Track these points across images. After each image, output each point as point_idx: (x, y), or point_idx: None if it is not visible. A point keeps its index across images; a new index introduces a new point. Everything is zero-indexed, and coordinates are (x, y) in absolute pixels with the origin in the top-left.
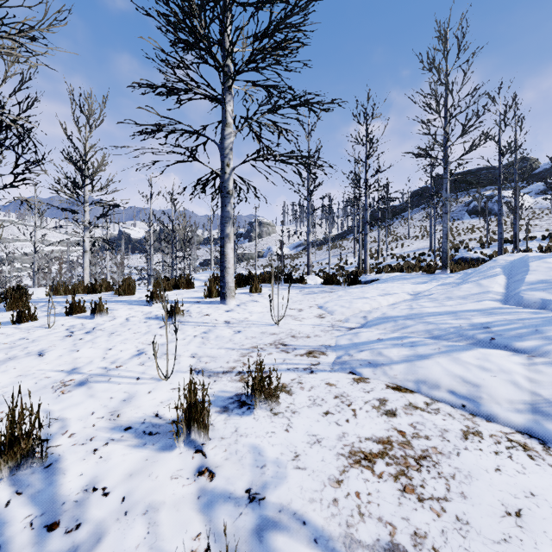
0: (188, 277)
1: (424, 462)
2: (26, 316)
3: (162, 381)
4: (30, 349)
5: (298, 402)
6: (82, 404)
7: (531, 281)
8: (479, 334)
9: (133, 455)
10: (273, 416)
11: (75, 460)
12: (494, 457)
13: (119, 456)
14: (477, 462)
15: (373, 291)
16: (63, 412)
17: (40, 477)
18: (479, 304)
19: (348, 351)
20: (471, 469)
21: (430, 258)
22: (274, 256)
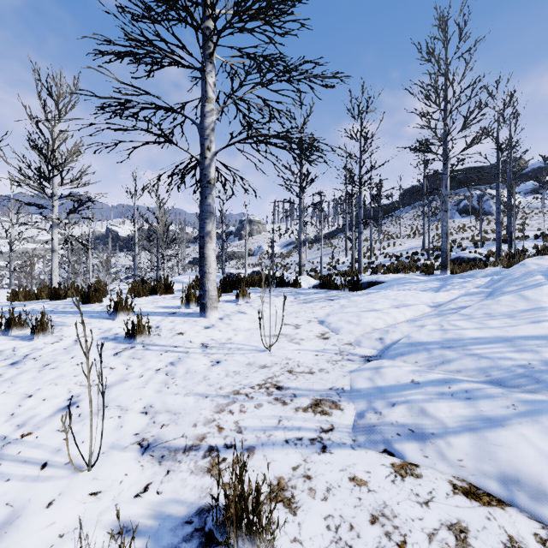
0: (167, 281)
1: None
2: None
3: (81, 473)
4: None
5: (309, 535)
6: None
7: None
8: None
9: None
10: None
11: None
12: None
13: None
14: None
15: (383, 302)
16: None
17: None
18: (539, 328)
19: (371, 402)
20: None
21: (424, 257)
22: (265, 255)
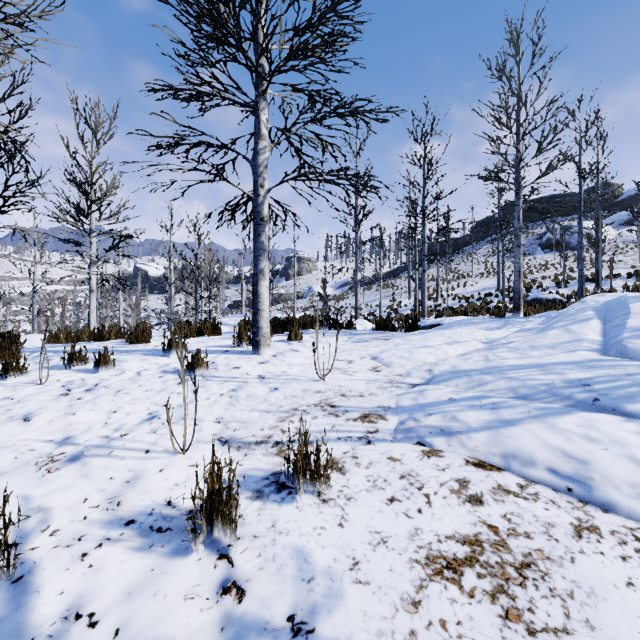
0: (214, 321)
1: (529, 573)
2: (13, 370)
3: (178, 455)
4: (14, 412)
5: (354, 484)
6: (72, 487)
7: (635, 327)
8: (579, 393)
9: (134, 563)
10: (322, 504)
11: (55, 570)
12: (622, 565)
13: (115, 564)
14: (600, 573)
15: (437, 339)
16: (46, 499)
17: (4, 597)
18: (572, 355)
19: (412, 414)
20: (593, 583)
21: (498, 299)
22: (316, 297)
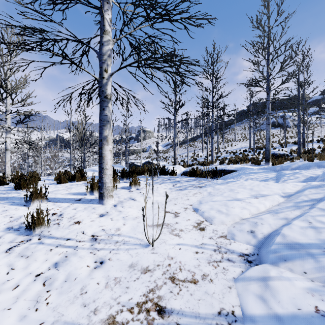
0: (82, 171)
1: None
2: None
3: None
4: None
5: None
6: None
7: None
8: None
9: None
10: None
11: None
12: None
13: None
14: None
15: (242, 191)
16: None
17: None
18: None
19: None
20: None
21: (251, 153)
22: (153, 151)
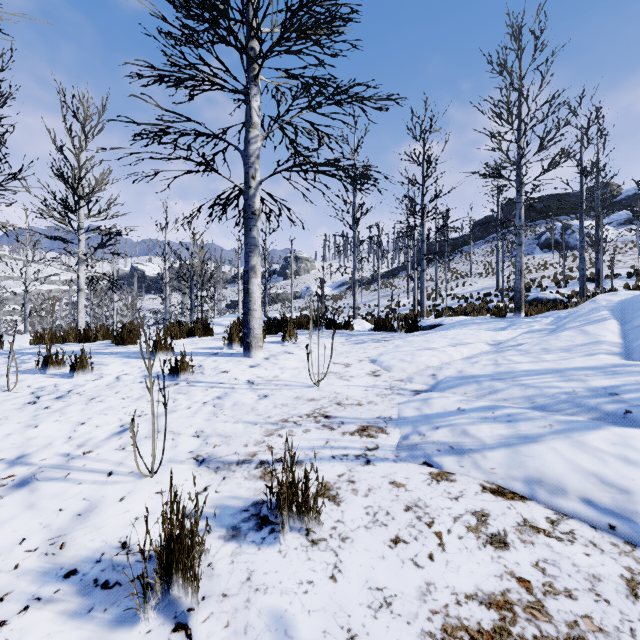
0: (206, 321)
1: None
2: None
3: (145, 478)
4: None
5: (350, 518)
6: (11, 521)
7: None
8: (606, 404)
9: (63, 637)
10: (311, 546)
11: None
12: None
13: (39, 639)
14: None
15: (440, 340)
16: None
17: None
18: (591, 360)
19: (417, 427)
20: None
21: (498, 299)
22: (314, 297)
